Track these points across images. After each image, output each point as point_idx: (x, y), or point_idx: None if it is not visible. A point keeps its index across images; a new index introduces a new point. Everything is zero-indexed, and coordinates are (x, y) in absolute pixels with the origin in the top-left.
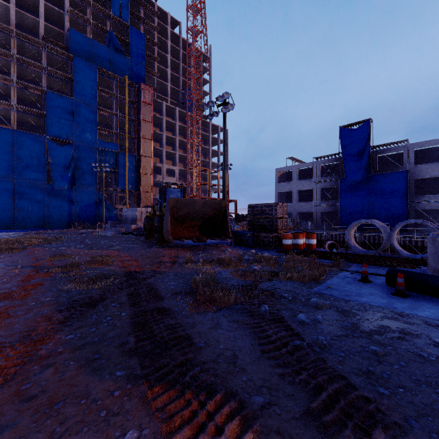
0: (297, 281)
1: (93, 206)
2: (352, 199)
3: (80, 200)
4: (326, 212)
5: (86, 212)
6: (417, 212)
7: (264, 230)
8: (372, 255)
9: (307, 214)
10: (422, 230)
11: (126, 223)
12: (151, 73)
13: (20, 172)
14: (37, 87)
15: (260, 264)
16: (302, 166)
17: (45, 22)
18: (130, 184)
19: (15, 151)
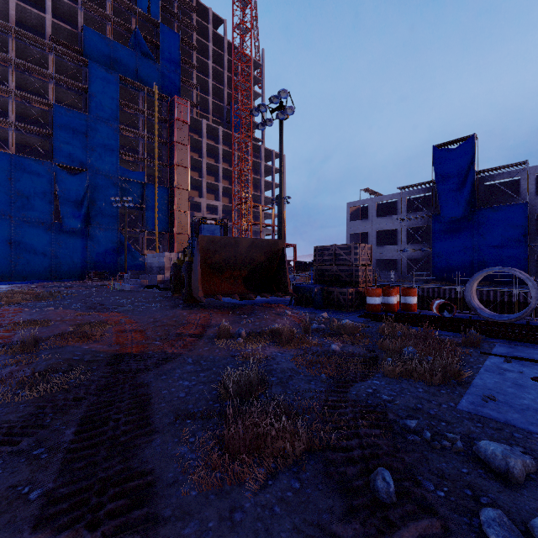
0: (420, 382)
1: (114, 251)
2: (449, 242)
3: (97, 244)
4: (413, 260)
5: (104, 259)
6: (537, 259)
7: (338, 282)
8: (515, 323)
9: (388, 261)
10: None
11: (151, 274)
12: (187, 83)
13: (19, 208)
14: (41, 100)
15: (339, 338)
16: (382, 199)
17: (53, 19)
18: (161, 224)
19: (13, 182)
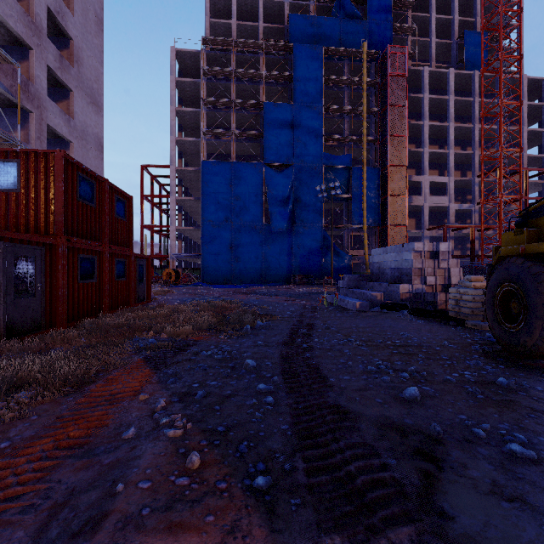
0: None
1: (317, 252)
2: None
3: (301, 245)
4: None
5: (308, 261)
6: None
7: None
8: None
9: None
10: None
11: (380, 281)
12: (400, 31)
13: (237, 213)
14: (254, 102)
15: None
16: None
17: (264, 24)
18: (369, 216)
19: (233, 189)
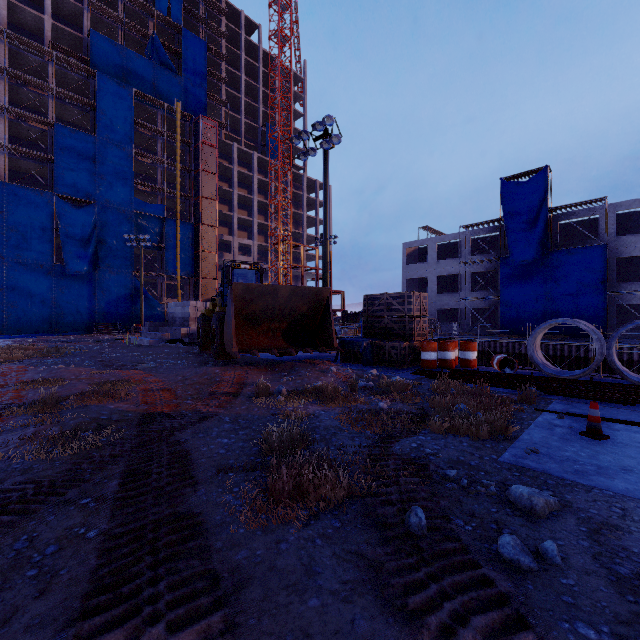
0: (466, 436)
1: (127, 299)
2: (519, 289)
3: (107, 291)
4: (478, 309)
5: (115, 308)
6: (618, 309)
7: (390, 336)
8: (578, 380)
9: (450, 311)
10: (627, 335)
11: (174, 326)
12: (215, 100)
13: (13, 247)
14: (40, 118)
15: (388, 396)
16: (443, 239)
17: (54, 21)
18: (184, 267)
19: (5, 216)
